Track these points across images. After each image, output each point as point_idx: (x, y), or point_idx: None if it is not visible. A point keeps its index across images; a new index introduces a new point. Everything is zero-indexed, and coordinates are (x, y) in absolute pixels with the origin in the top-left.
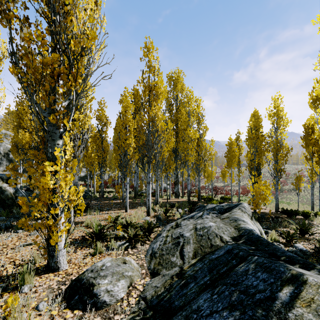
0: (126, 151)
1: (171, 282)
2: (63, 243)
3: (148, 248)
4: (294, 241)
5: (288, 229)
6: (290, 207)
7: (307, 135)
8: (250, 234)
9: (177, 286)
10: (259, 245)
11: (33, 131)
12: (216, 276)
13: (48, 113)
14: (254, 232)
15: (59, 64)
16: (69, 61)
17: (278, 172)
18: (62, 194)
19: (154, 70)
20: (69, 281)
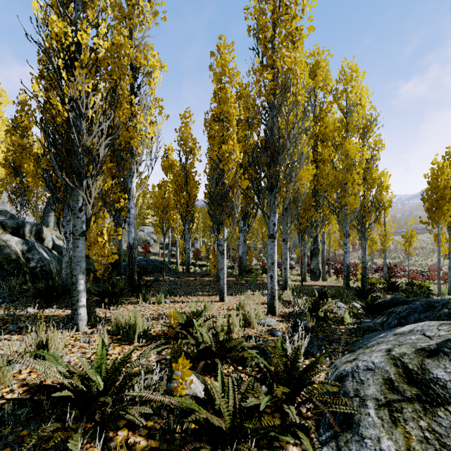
0: (222, 171)
1: None
2: None
3: None
4: None
5: None
6: None
7: None
8: None
9: None
10: None
11: None
12: None
13: None
14: None
15: None
16: None
17: None
18: None
19: None
20: None
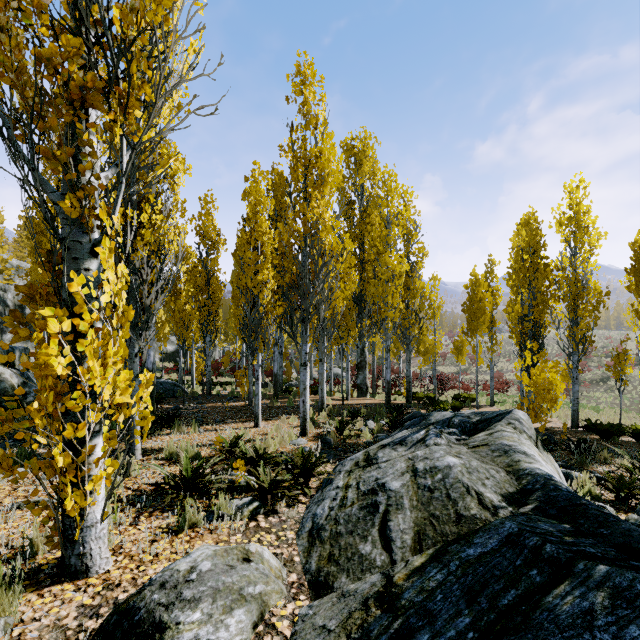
0: (257, 297)
1: (364, 619)
2: (99, 509)
3: (304, 514)
4: (636, 499)
5: (612, 469)
6: (602, 418)
7: (639, 266)
8: (550, 489)
9: (381, 635)
10: (581, 520)
11: None
12: (491, 616)
13: (63, 194)
14: (557, 482)
15: (86, 73)
16: (106, 57)
17: (578, 344)
18: (95, 390)
19: (315, 124)
20: (109, 605)
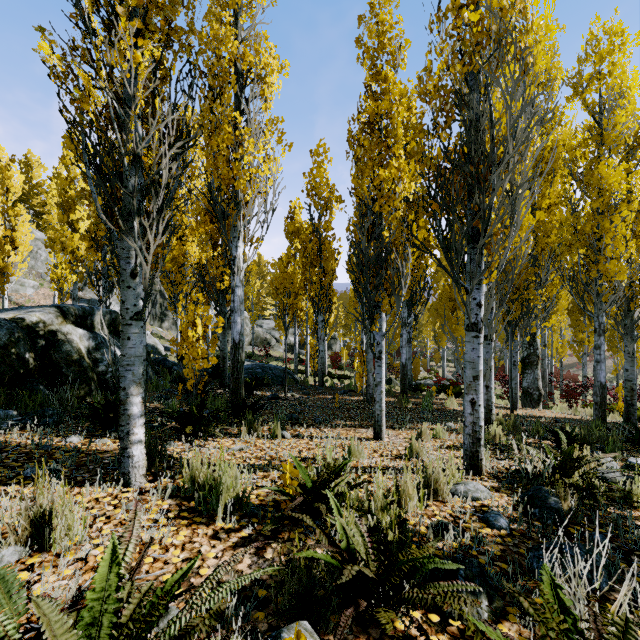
0: (378, 218)
1: None
2: None
3: None
4: None
5: None
6: None
7: None
8: None
9: None
10: None
11: (185, 235)
12: None
13: None
14: None
15: None
16: None
17: None
18: None
19: None
20: None
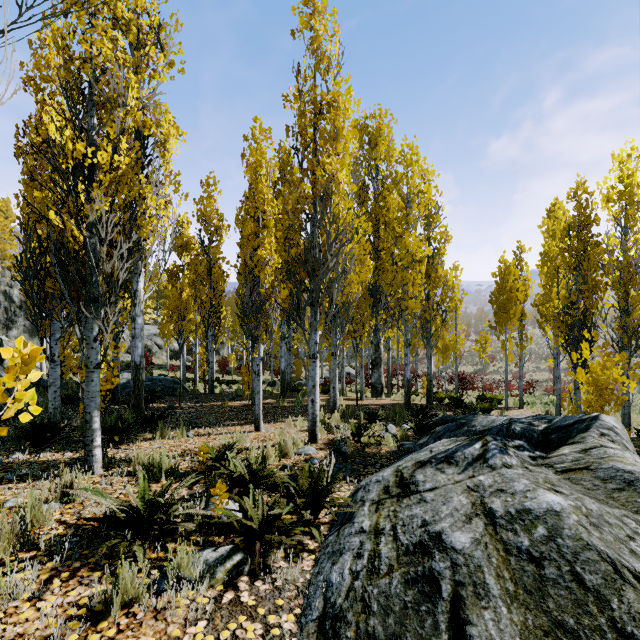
0: (258, 278)
1: None
2: None
3: (312, 574)
4: None
5: None
6: None
7: None
8: None
9: None
10: None
11: None
12: None
13: None
14: None
15: None
16: None
17: (631, 337)
18: None
19: (327, 68)
20: None
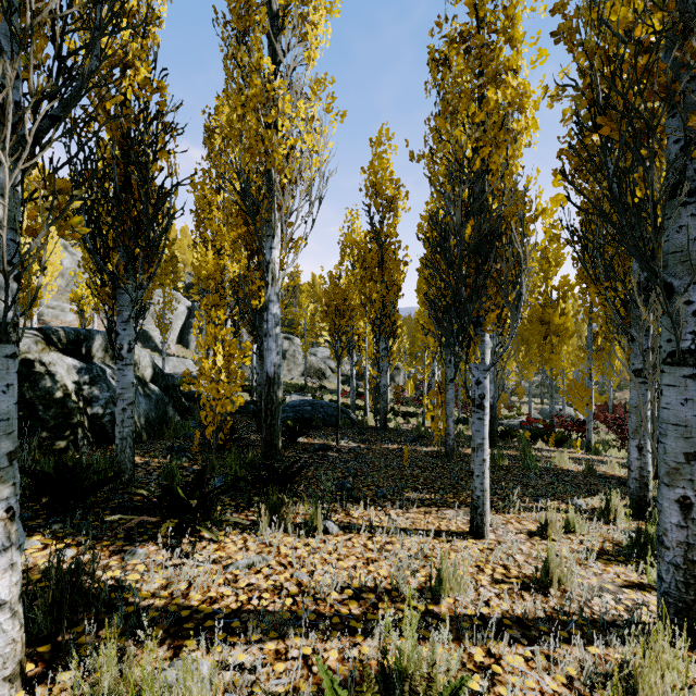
0: (478, 182)
1: None
2: None
3: None
4: None
5: None
6: None
7: None
8: None
9: None
10: None
11: (223, 248)
12: None
13: None
14: None
15: None
16: None
17: None
18: None
19: None
20: None
